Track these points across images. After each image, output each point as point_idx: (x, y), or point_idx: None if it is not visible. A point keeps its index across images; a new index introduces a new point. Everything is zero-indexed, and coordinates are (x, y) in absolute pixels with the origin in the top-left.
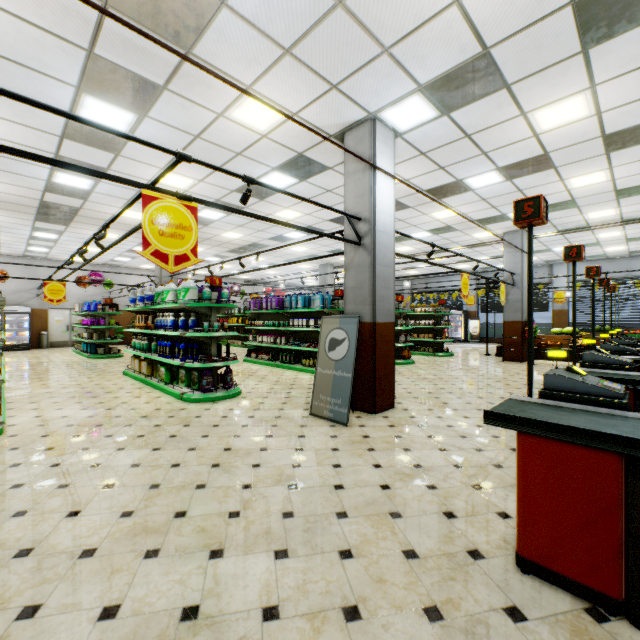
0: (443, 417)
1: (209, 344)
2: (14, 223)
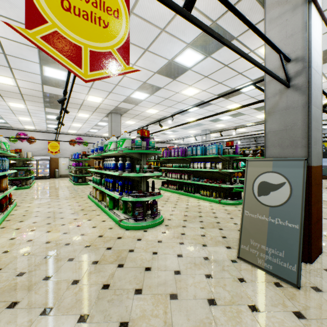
0: None
1: (140, 182)
2: (35, 110)
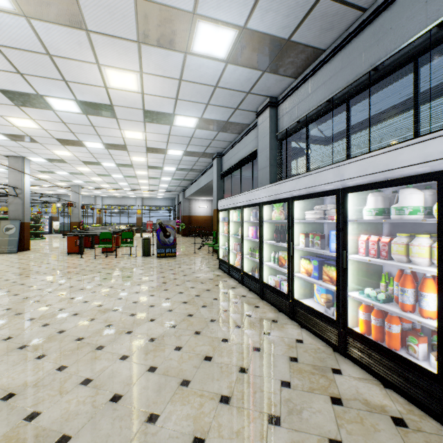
0: (50, 249)
1: None
2: None
